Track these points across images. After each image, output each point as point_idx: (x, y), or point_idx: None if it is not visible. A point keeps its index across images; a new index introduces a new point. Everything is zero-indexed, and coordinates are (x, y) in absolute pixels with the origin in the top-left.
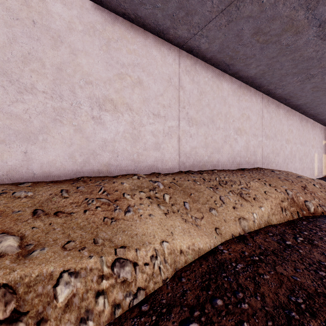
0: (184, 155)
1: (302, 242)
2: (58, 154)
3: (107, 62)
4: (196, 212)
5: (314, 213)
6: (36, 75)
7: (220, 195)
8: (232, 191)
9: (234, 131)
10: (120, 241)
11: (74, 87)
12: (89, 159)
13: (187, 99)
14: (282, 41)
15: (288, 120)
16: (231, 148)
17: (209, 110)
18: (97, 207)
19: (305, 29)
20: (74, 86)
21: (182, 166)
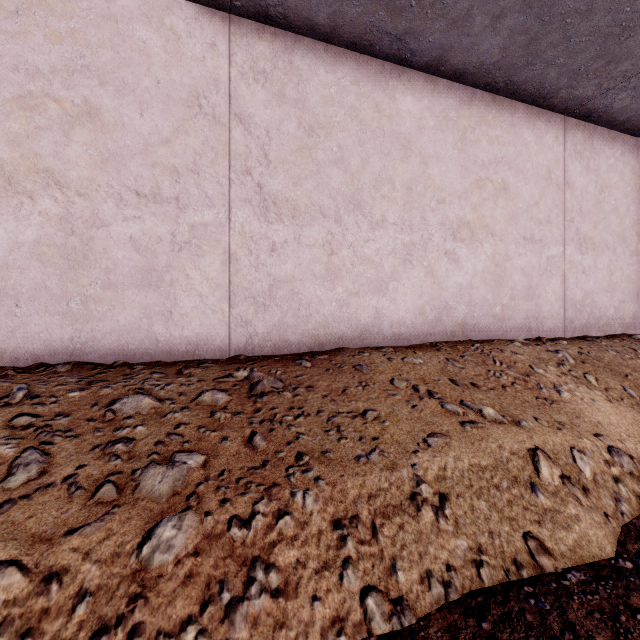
0: (572, 307)
1: None
2: (408, 308)
3: (462, 166)
4: None
5: None
6: (386, 201)
7: None
8: None
9: None
10: (587, 427)
11: (425, 212)
12: (441, 316)
13: (577, 205)
14: None
15: None
16: None
17: (616, 220)
18: (512, 382)
19: None
20: (424, 209)
21: (569, 326)
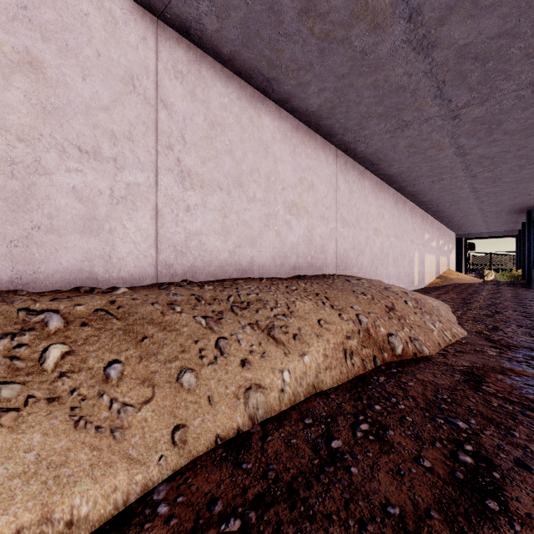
0: (171, 248)
1: (364, 438)
2: None
3: None
4: (135, 387)
5: (401, 356)
6: None
7: (219, 336)
8: (253, 323)
9: (285, 208)
10: None
11: None
12: None
13: (178, 131)
14: (354, 41)
15: (378, 198)
16: (278, 239)
17: (231, 162)
18: None
19: (389, 22)
20: None
21: (166, 271)
